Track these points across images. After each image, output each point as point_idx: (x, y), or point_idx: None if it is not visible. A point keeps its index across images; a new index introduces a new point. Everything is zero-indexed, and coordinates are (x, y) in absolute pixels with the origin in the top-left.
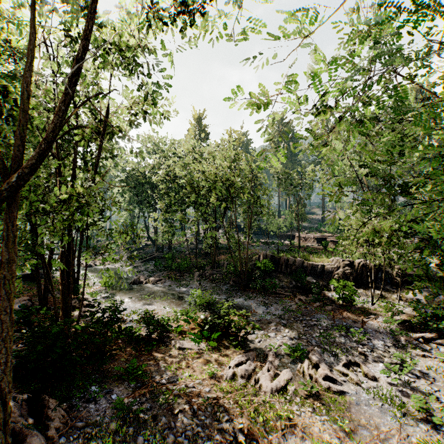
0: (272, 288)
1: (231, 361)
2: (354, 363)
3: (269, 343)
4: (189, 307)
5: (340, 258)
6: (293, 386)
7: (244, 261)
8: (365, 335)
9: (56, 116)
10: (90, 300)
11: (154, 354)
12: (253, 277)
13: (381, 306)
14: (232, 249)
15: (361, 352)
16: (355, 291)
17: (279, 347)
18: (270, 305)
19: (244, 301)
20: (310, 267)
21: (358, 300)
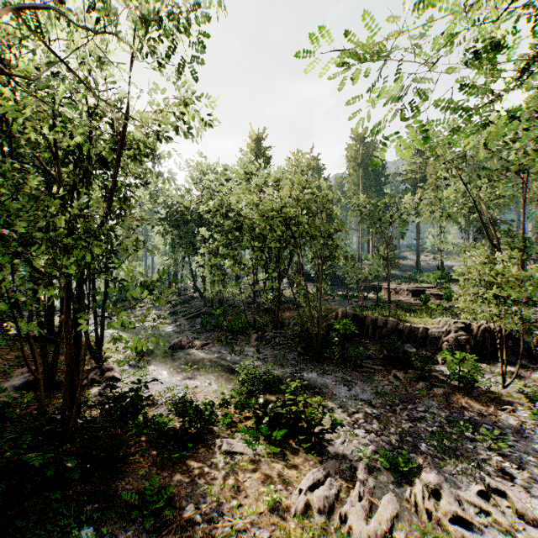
0: (357, 360)
1: (302, 480)
2: (496, 490)
3: (357, 446)
4: (242, 386)
5: (449, 319)
6: (401, 529)
7: (316, 320)
8: (504, 440)
9: None
10: (115, 371)
11: (189, 462)
12: (329, 343)
13: (522, 392)
14: (300, 304)
15: (502, 470)
16: (479, 368)
17: (373, 456)
18: (354, 384)
19: (318, 377)
20: (407, 330)
21: (480, 379)
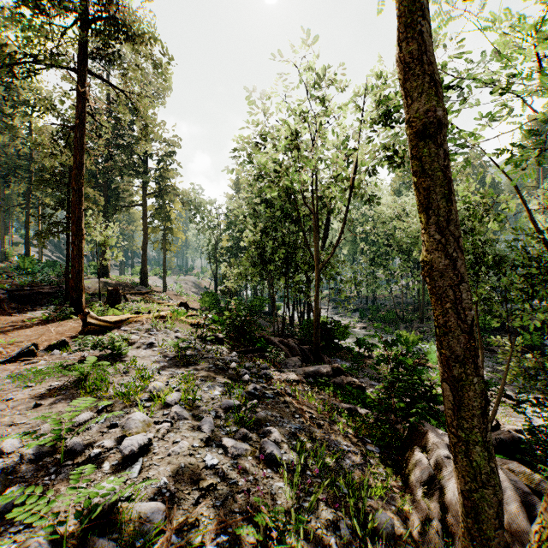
0: (486, 342)
1: None
2: (547, 399)
3: None
4: None
5: None
6: None
7: None
8: None
9: (338, 238)
10: None
11: (366, 360)
12: None
13: None
14: None
15: None
16: None
17: None
18: None
19: None
20: None
21: None
